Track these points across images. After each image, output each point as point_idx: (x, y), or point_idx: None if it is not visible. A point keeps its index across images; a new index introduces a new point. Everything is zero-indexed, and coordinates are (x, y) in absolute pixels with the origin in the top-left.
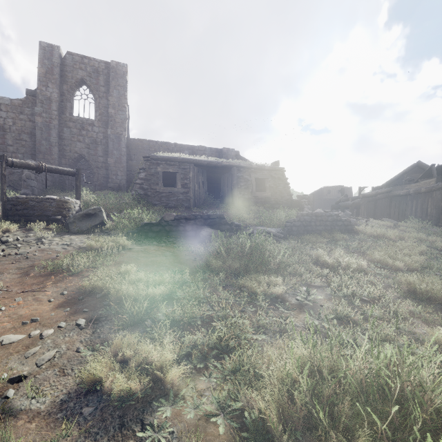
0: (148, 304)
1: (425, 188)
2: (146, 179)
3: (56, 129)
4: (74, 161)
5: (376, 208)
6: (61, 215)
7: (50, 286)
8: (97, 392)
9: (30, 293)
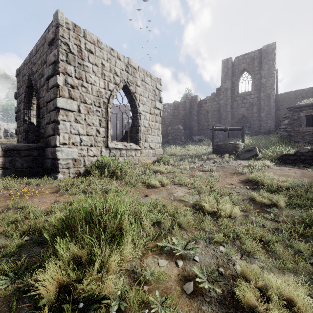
0: (276, 187)
1: None
2: (289, 124)
3: (230, 104)
4: (239, 120)
5: None
6: (235, 151)
7: (235, 177)
8: (253, 201)
9: (228, 178)
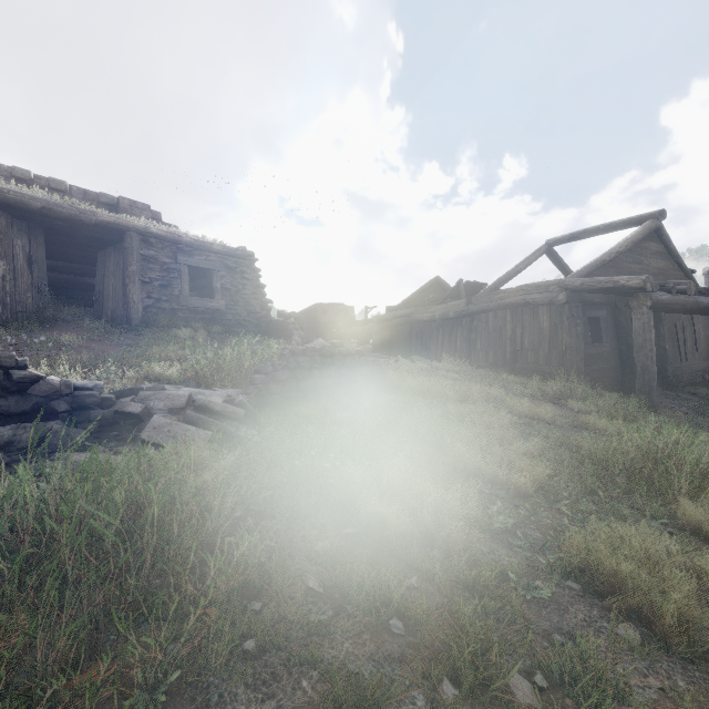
0: None
1: (453, 312)
2: None
3: None
4: None
5: (393, 338)
6: None
7: None
8: None
9: None
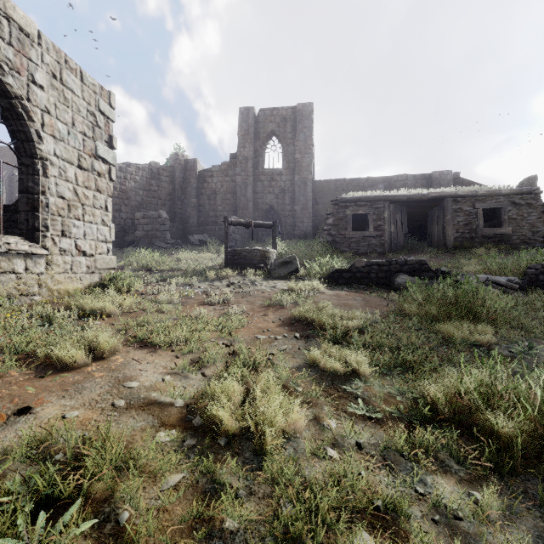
0: (344, 331)
1: None
2: (334, 225)
3: (252, 185)
4: (265, 213)
5: None
6: (264, 264)
7: (271, 314)
8: (315, 368)
9: (259, 316)
